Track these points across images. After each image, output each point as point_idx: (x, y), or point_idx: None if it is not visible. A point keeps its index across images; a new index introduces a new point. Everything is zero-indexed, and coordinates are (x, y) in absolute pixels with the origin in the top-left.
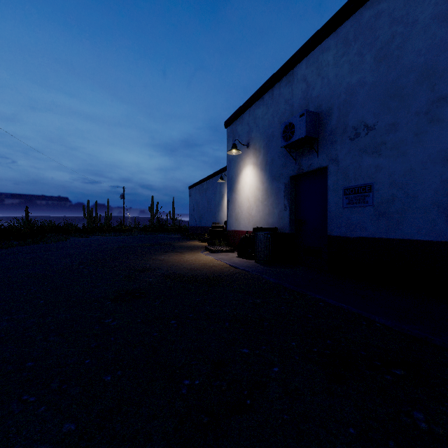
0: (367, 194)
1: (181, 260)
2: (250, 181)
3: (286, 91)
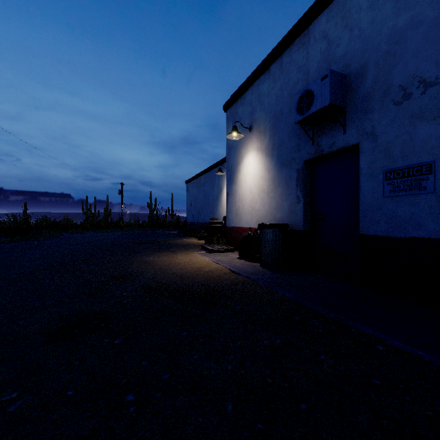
0: (424, 178)
1: (172, 263)
2: (253, 170)
3: (299, 56)
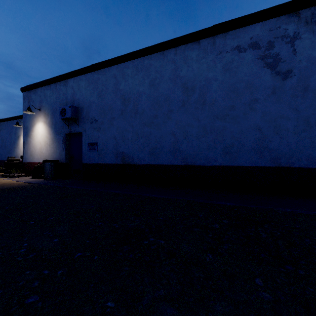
0: (95, 146)
1: None
2: (41, 132)
3: (64, 89)
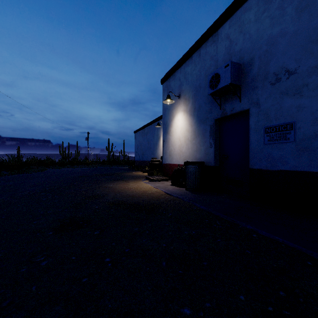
0: (288, 132)
1: (126, 188)
2: (181, 125)
3: (211, 49)
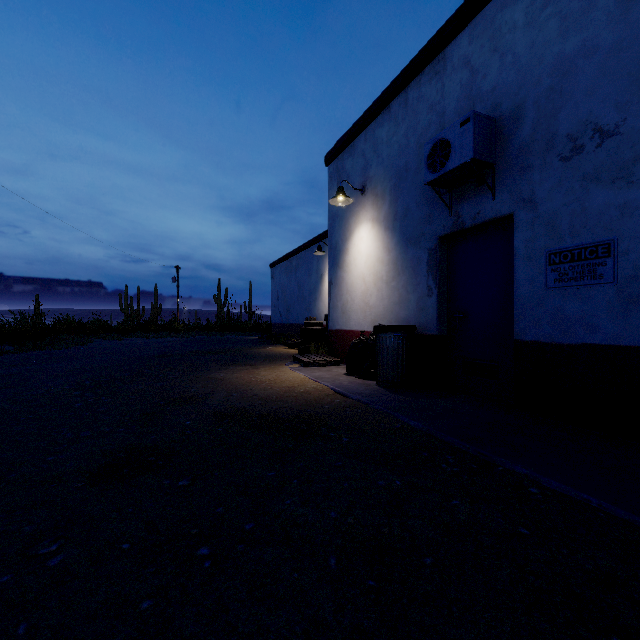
0: (600, 262)
1: (252, 381)
2: (366, 249)
3: (431, 89)
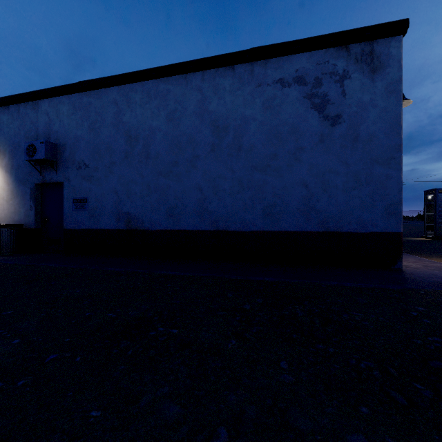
0: (85, 204)
1: None
2: None
3: (32, 114)
